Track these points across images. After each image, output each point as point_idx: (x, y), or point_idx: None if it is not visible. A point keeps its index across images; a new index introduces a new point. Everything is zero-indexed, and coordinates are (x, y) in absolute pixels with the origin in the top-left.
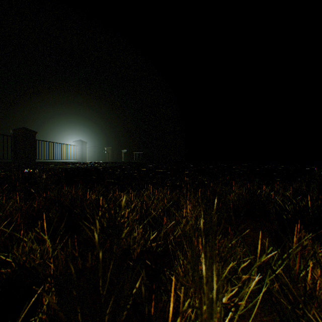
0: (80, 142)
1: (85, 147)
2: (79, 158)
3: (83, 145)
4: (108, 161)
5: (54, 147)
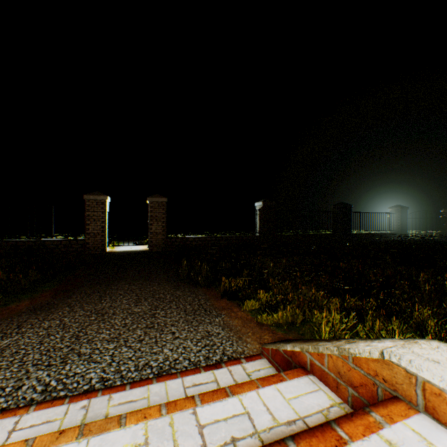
0: (397, 208)
1: (404, 214)
2: (395, 228)
3: (402, 211)
4: (445, 231)
5: (366, 217)
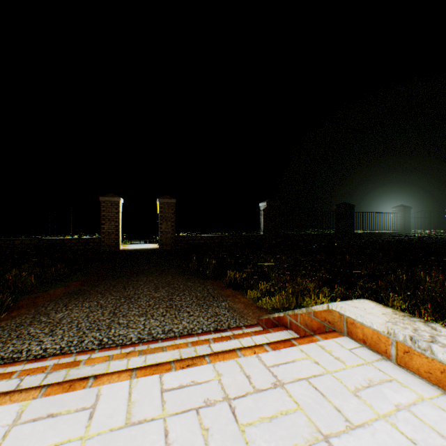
0: (400, 208)
1: (407, 213)
2: (398, 228)
3: (405, 211)
4: None
5: (368, 217)
